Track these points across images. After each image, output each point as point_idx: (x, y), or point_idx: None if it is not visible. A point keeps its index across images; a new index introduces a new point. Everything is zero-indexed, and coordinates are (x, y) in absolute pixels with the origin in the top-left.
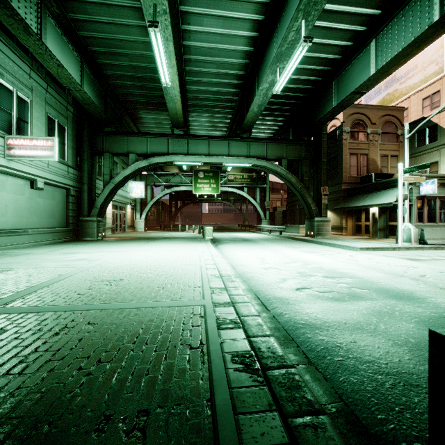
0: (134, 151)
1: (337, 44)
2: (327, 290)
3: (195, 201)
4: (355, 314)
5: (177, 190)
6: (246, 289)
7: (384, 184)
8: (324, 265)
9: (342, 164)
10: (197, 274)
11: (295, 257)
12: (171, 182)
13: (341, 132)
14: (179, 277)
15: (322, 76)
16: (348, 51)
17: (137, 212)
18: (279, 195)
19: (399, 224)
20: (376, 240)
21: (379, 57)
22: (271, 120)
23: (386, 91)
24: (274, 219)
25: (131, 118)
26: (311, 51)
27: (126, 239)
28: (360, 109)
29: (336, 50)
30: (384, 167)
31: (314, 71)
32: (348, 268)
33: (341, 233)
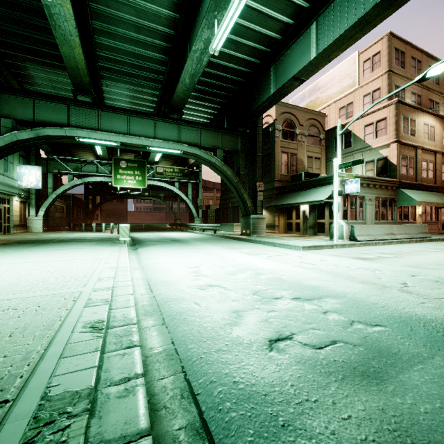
0: (11, 115)
1: (279, 19)
2: (324, 340)
3: (119, 197)
4: None
5: (92, 181)
6: (164, 354)
7: (314, 182)
8: (281, 275)
9: (275, 161)
10: (51, 326)
11: (240, 263)
12: (83, 171)
13: (273, 129)
14: None
15: (261, 59)
16: (289, 32)
17: (31, 207)
18: (211, 194)
19: (334, 221)
20: (310, 238)
21: (321, 40)
22: (205, 106)
23: (309, 98)
24: (207, 217)
25: (12, 72)
26: (252, 20)
27: None
28: (290, 109)
29: (277, 27)
30: (310, 168)
31: (253, 51)
32: (313, 278)
33: (273, 231)
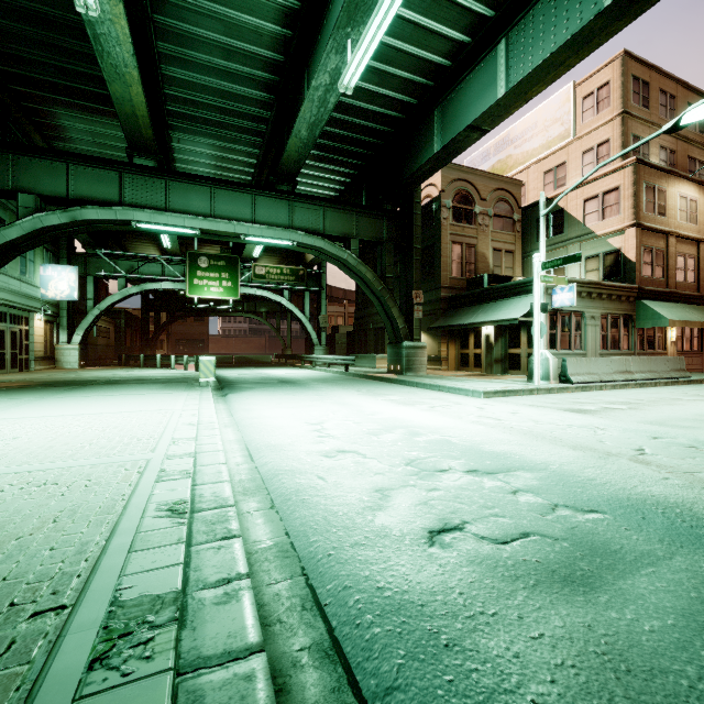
0: (33, 189)
1: (447, 36)
2: (511, 531)
3: (196, 314)
4: (703, 686)
5: (154, 289)
6: (275, 549)
7: (504, 290)
8: (450, 436)
9: (441, 257)
10: (111, 508)
11: (386, 417)
12: (141, 273)
13: (439, 206)
14: (18, 540)
15: (419, 98)
16: (463, 55)
17: (62, 329)
18: (341, 308)
19: (535, 352)
20: (496, 378)
21: (513, 68)
22: (331, 171)
23: (496, 156)
24: (334, 345)
25: (34, 122)
26: (405, 38)
27: (6, 387)
28: (466, 174)
29: (444, 47)
30: (497, 267)
31: (407, 85)
32: (498, 440)
33: (439, 367)
